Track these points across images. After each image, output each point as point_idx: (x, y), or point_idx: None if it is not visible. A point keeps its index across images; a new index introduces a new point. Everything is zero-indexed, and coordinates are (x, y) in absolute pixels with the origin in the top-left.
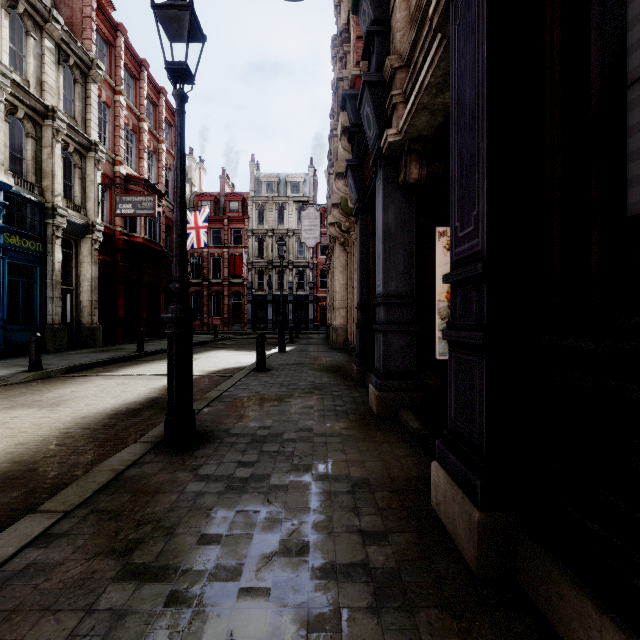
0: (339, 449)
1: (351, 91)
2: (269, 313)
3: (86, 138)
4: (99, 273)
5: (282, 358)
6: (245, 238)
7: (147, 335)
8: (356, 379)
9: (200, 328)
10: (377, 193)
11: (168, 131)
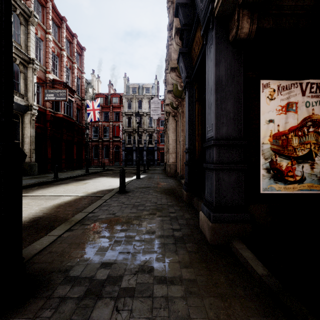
0: (183, 316)
1: (182, 0)
2: (134, 156)
3: (27, 56)
4: (36, 133)
5: (137, 183)
6: (121, 117)
7: (66, 168)
8: (185, 201)
9: (97, 164)
10: (208, 55)
11: (78, 58)
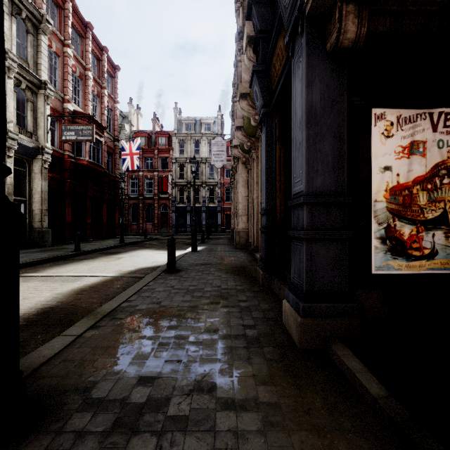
0: None
1: None
2: (188, 220)
3: (37, 78)
4: (50, 187)
5: (193, 258)
6: (170, 164)
7: (92, 236)
8: (262, 284)
9: (137, 231)
10: (295, 72)
11: (110, 81)
